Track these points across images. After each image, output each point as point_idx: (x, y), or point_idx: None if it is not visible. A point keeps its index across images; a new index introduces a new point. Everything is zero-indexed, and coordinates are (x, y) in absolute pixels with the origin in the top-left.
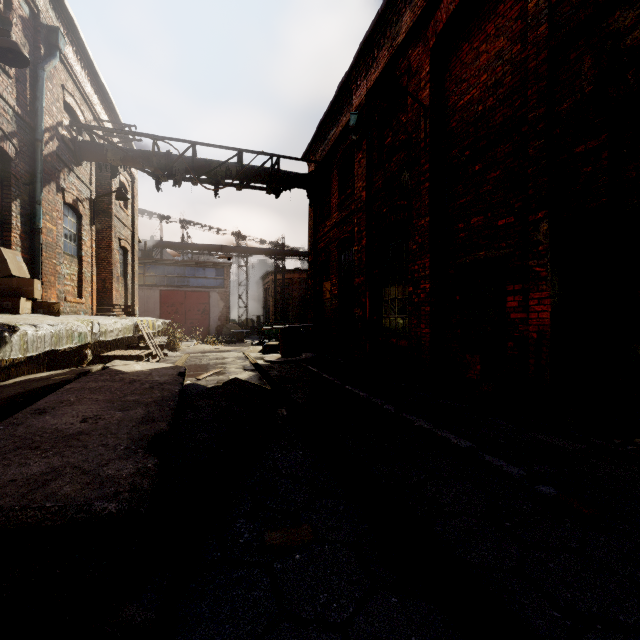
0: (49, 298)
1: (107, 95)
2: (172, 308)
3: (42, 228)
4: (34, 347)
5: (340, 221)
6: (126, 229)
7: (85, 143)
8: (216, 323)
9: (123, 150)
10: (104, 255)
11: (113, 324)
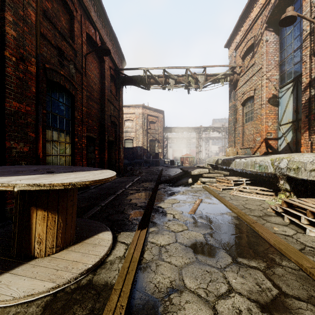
0: None
1: None
2: None
3: None
4: (238, 166)
5: None
6: None
7: None
8: None
9: None
10: None
11: None
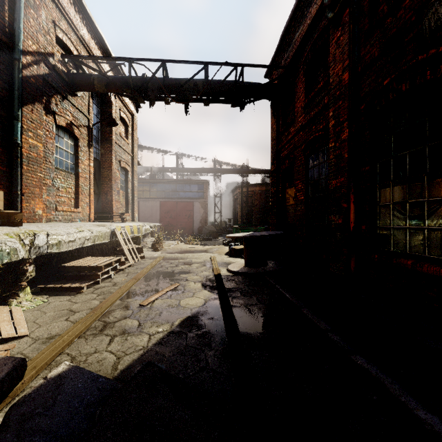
0: (32, 208)
1: (103, 41)
2: (168, 214)
3: (22, 143)
4: None
5: (307, 122)
6: (127, 154)
7: (77, 75)
8: (198, 225)
9: (104, 75)
10: (106, 173)
11: (76, 233)
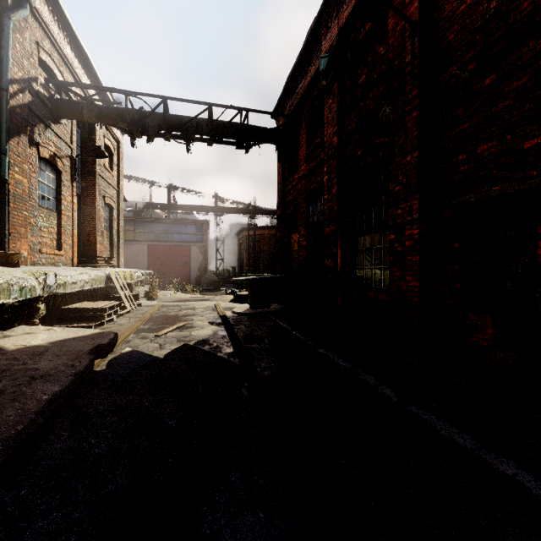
0: (18, 249)
1: (88, 60)
2: (158, 260)
3: (9, 179)
4: None
5: (308, 172)
6: (111, 188)
7: (62, 101)
8: (196, 273)
9: (97, 106)
10: (89, 211)
11: (77, 275)
